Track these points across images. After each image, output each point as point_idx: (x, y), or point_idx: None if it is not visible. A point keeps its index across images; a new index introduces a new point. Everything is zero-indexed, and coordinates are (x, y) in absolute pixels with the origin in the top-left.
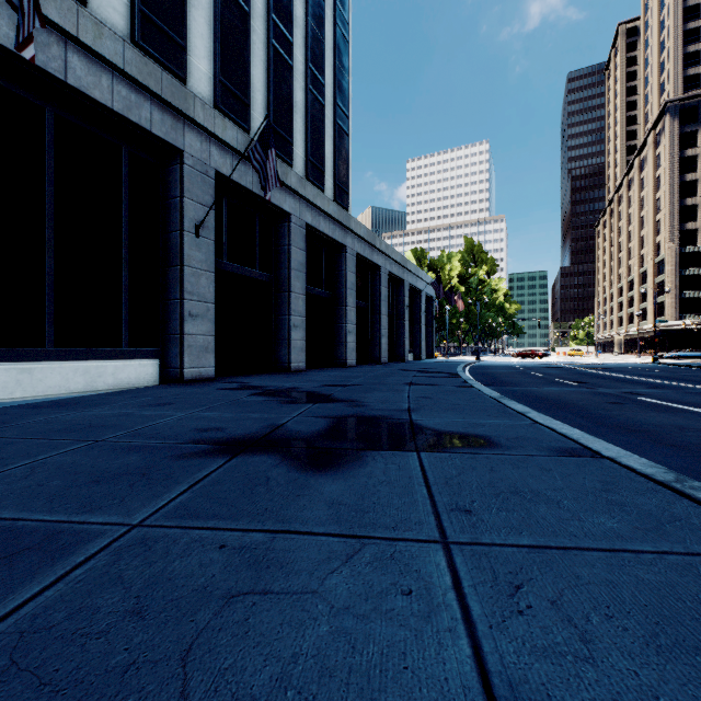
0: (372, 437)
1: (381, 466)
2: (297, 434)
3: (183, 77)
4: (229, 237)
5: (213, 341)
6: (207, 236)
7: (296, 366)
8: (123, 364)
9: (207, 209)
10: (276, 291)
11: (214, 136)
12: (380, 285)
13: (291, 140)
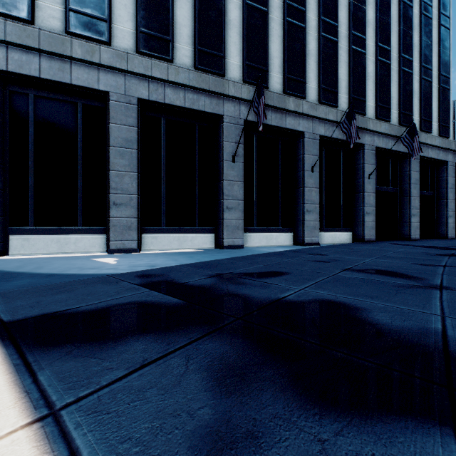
0: None
1: None
2: None
3: (364, 113)
4: (377, 174)
5: (374, 224)
6: (372, 177)
7: (413, 237)
8: (341, 233)
9: (372, 165)
10: (400, 197)
11: (375, 132)
12: None
13: (411, 114)
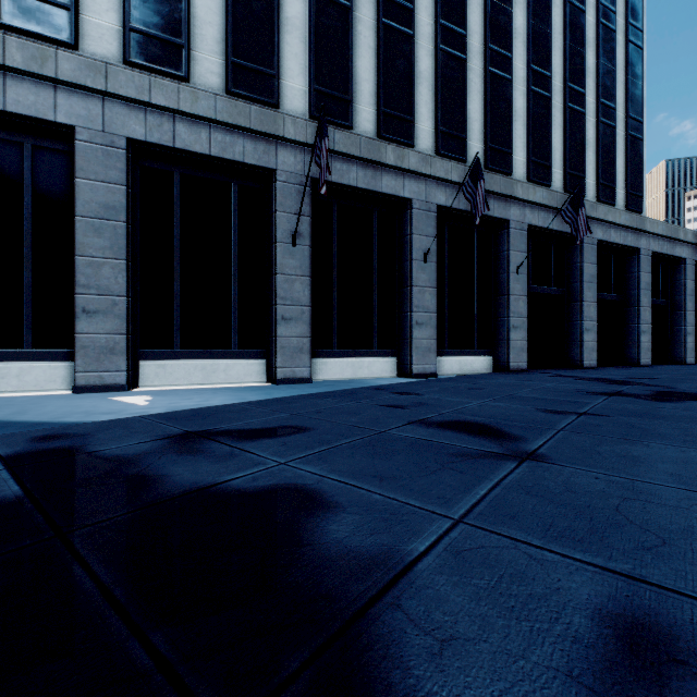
0: (687, 398)
1: (695, 403)
2: (635, 394)
3: (510, 172)
4: (532, 266)
5: (526, 344)
6: (522, 272)
7: (587, 363)
8: (474, 358)
9: (522, 254)
10: (567, 302)
11: (527, 202)
12: (684, 278)
13: (583, 175)
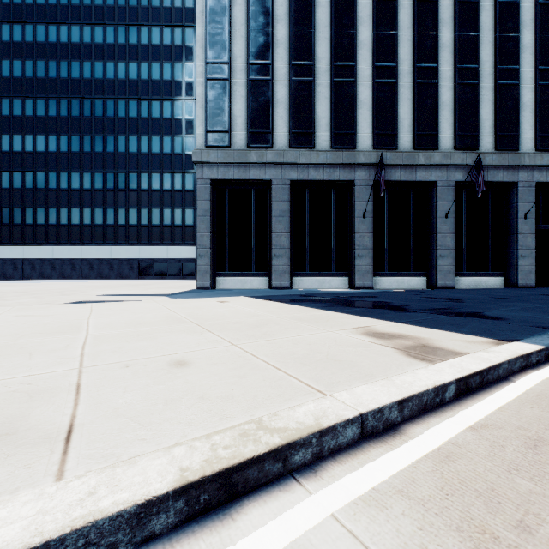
0: None
1: None
2: None
3: (517, 149)
4: (543, 210)
5: (533, 268)
6: (530, 216)
7: None
8: (488, 278)
9: (530, 203)
10: None
11: (534, 166)
12: None
13: None
